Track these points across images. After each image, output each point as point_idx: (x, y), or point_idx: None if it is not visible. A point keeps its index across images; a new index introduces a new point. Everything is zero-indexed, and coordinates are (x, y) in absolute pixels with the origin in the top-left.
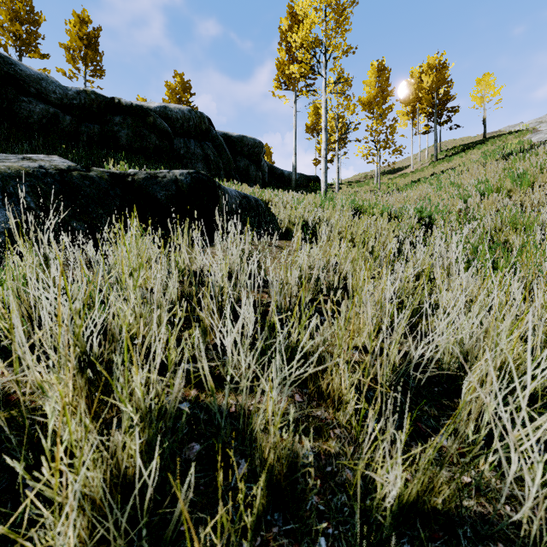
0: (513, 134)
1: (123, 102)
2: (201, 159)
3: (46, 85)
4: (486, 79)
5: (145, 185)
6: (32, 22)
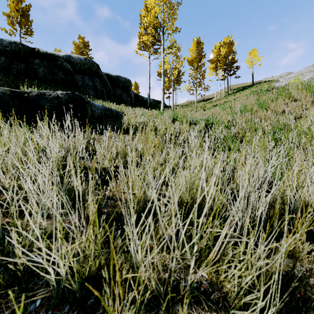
0: (266, 82)
1: (41, 51)
2: (92, 88)
3: None
4: (254, 52)
5: (36, 99)
6: None
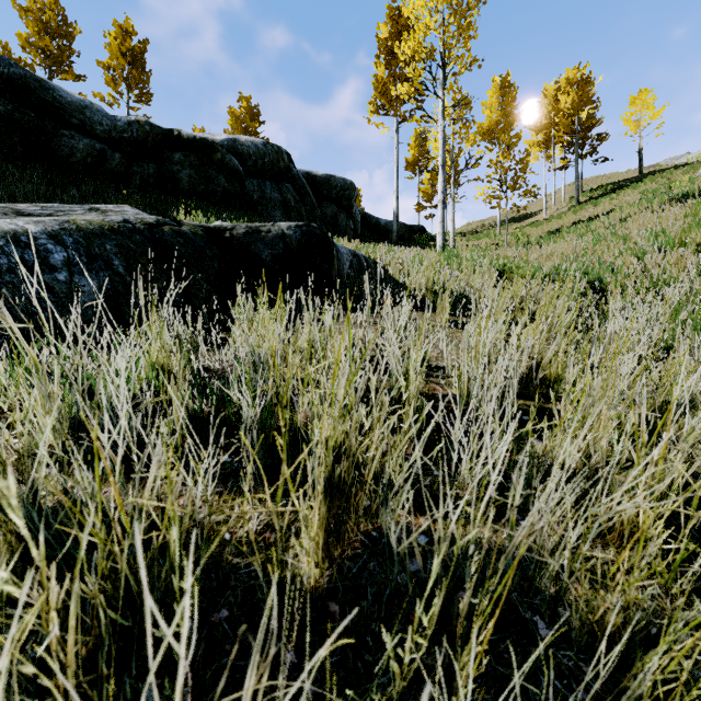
0: (680, 169)
1: (184, 134)
2: (279, 206)
3: (91, 115)
4: (643, 98)
5: (247, 243)
6: (65, 35)
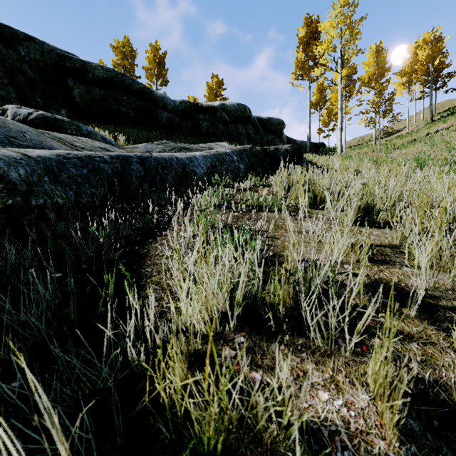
0: None
1: (203, 105)
2: (245, 137)
3: (166, 101)
4: None
5: (275, 153)
6: (132, 57)
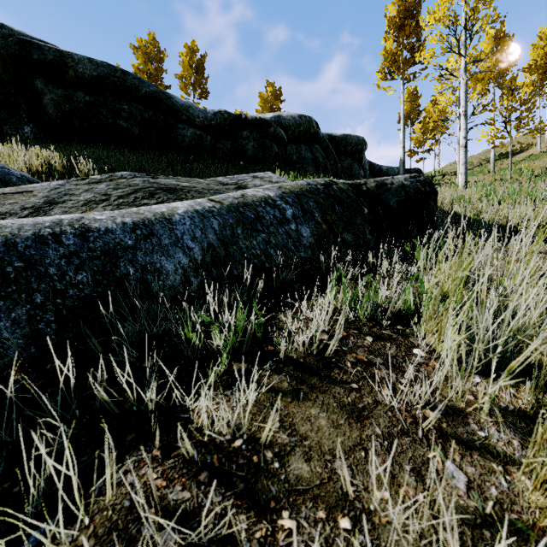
0: None
1: (249, 117)
2: (311, 162)
3: (192, 112)
4: None
5: (378, 193)
6: (159, 60)
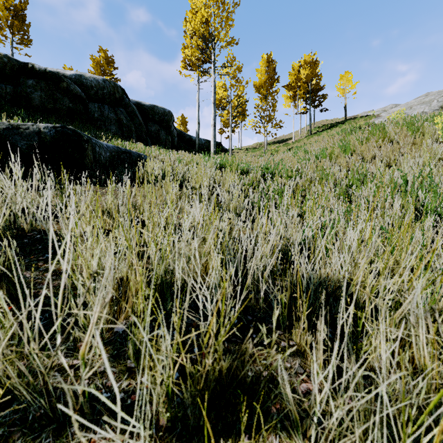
0: (363, 118)
1: (37, 67)
2: (114, 122)
3: None
4: (346, 76)
5: (5, 135)
6: None
